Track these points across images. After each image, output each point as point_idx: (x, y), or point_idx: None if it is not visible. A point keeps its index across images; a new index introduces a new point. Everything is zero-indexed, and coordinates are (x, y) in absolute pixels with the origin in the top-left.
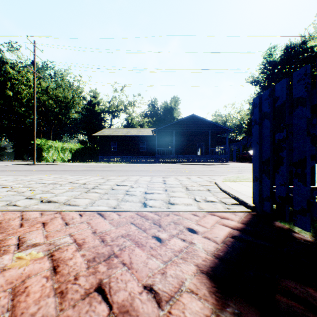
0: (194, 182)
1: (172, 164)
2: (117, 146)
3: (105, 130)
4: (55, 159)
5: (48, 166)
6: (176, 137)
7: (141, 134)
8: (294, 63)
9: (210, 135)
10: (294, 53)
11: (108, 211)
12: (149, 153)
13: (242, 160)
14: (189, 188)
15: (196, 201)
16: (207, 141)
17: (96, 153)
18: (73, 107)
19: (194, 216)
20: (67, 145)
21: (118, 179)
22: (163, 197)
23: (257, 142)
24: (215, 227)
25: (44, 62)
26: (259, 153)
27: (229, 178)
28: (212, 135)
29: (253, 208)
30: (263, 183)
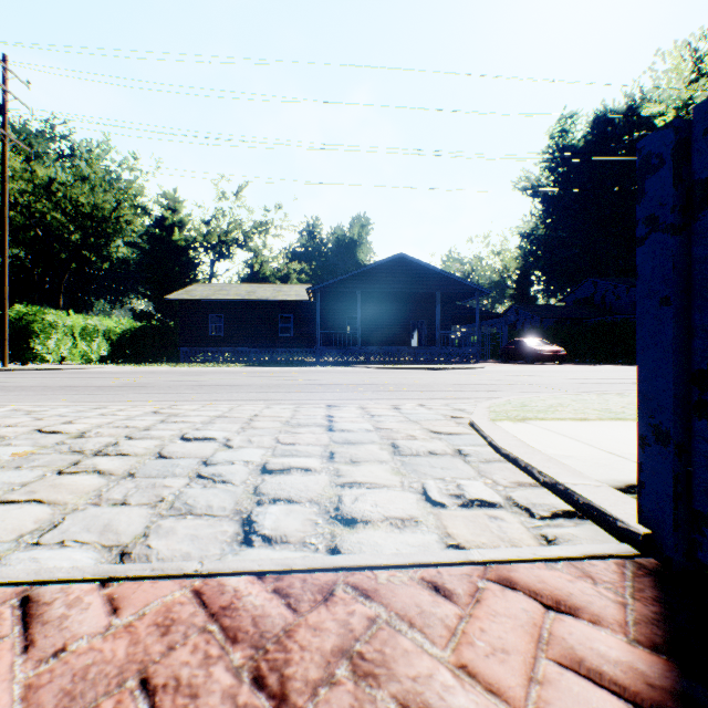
0: (414, 420)
1: (354, 368)
2: (225, 326)
3: (195, 287)
4: (66, 356)
5: (38, 374)
6: (364, 306)
7: (283, 299)
8: (613, 152)
9: (440, 302)
10: (613, 131)
11: (80, 580)
12: (301, 343)
13: (509, 359)
14: (402, 448)
15: (432, 503)
16: (433, 316)
17: (175, 342)
18: (116, 230)
19: (438, 600)
20: (97, 322)
21: (199, 415)
22: (320, 489)
23: (667, 299)
24: (550, 690)
25: (46, 121)
26: (676, 338)
27: (504, 408)
28: (443, 302)
29: (645, 541)
30: (700, 456)
